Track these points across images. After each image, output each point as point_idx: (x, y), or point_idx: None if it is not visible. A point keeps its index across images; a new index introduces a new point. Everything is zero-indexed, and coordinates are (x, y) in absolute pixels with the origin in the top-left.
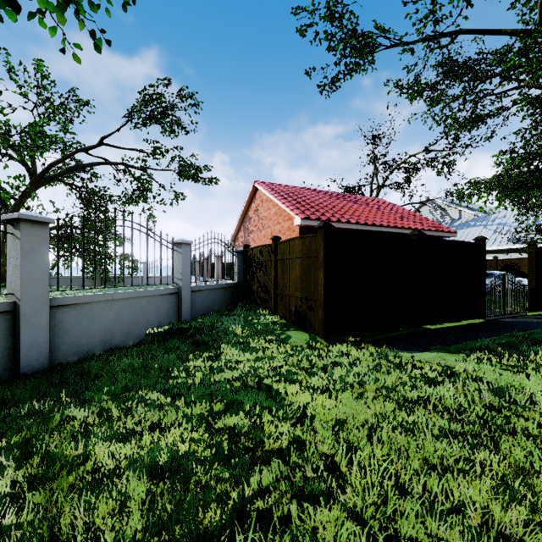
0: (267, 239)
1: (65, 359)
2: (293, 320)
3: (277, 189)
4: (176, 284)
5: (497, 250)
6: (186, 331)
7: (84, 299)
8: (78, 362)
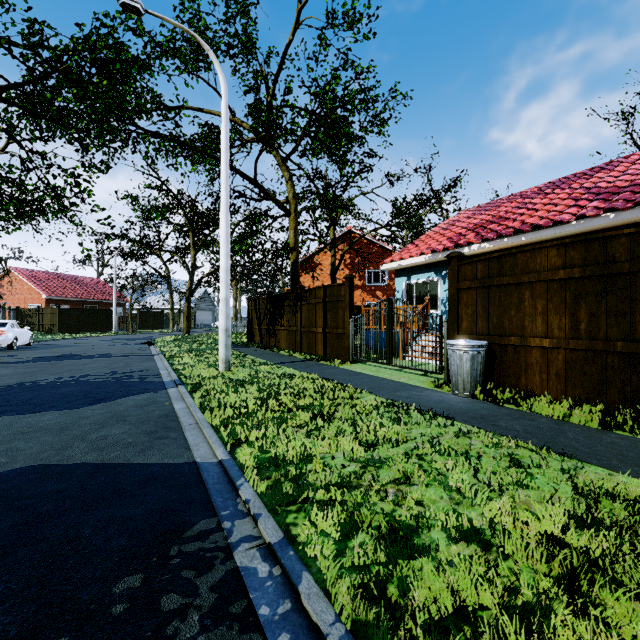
0: (21, 300)
1: None
2: (47, 331)
3: (29, 275)
4: None
5: (166, 308)
6: None
7: None
8: None
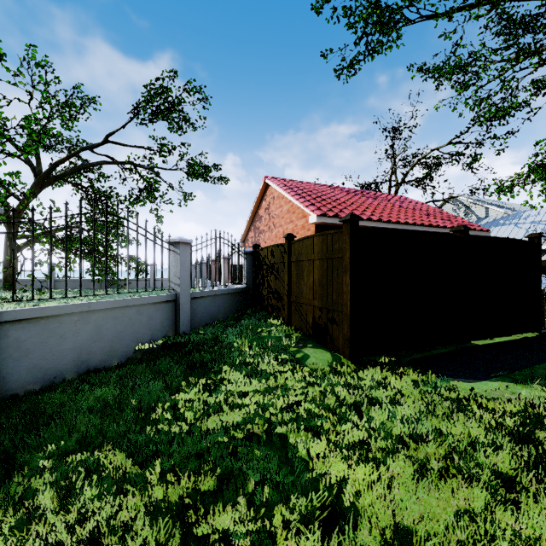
0: (278, 239)
1: (23, 388)
2: (310, 333)
3: (290, 184)
4: (173, 291)
5: None
6: (184, 346)
7: (50, 311)
8: (40, 391)
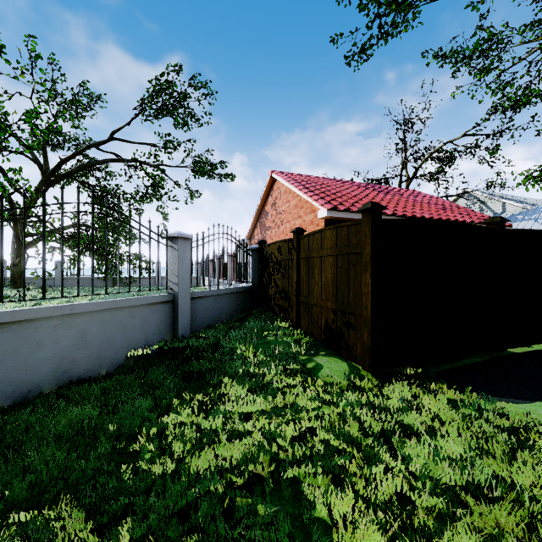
0: (286, 235)
1: None
2: (322, 339)
3: (297, 178)
4: (171, 290)
5: None
6: (183, 351)
7: (23, 315)
8: (10, 408)
